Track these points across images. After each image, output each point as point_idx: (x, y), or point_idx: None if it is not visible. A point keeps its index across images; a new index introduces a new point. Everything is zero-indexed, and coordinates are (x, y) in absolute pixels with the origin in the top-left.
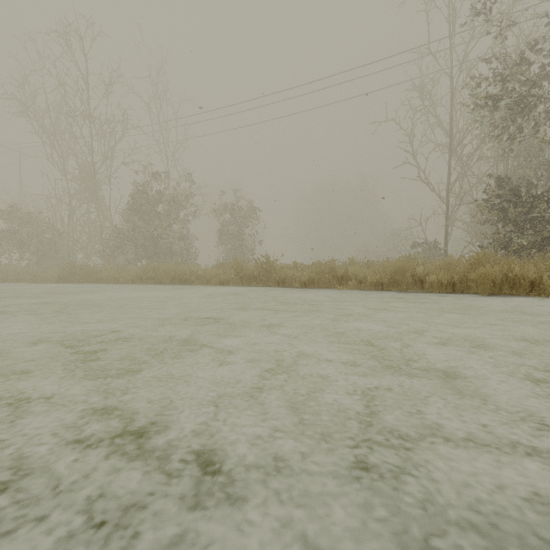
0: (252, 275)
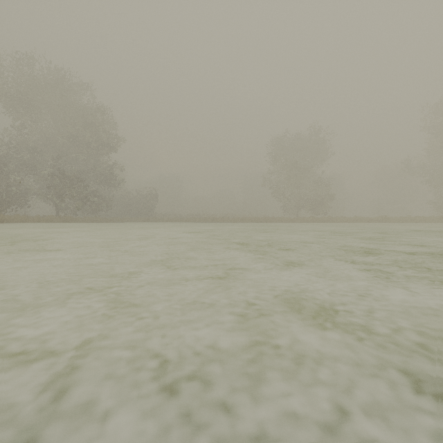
0: None
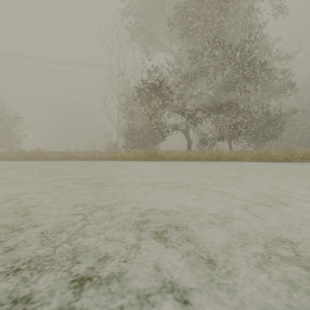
0: (30, 156)
